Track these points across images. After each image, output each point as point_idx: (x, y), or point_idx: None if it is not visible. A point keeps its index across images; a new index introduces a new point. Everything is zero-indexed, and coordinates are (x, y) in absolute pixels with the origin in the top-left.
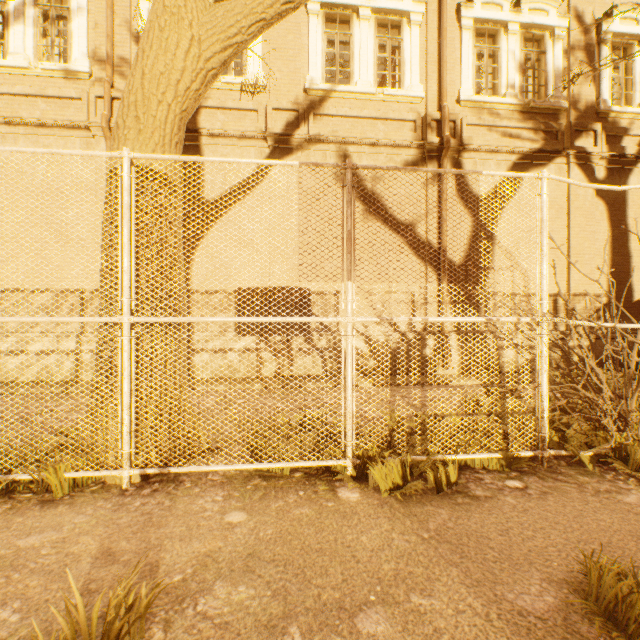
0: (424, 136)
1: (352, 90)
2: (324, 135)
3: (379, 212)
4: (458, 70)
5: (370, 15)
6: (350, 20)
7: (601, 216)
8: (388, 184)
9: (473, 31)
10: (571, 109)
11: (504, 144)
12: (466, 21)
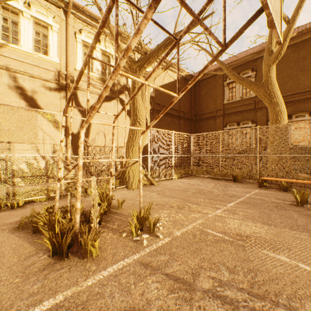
0: (59, 79)
1: (19, 48)
2: (1, 65)
3: (36, 107)
4: (76, 57)
5: (30, 18)
6: (18, 15)
7: (128, 122)
8: (41, 96)
9: (82, 44)
10: (118, 84)
11: (94, 91)
12: (79, 39)
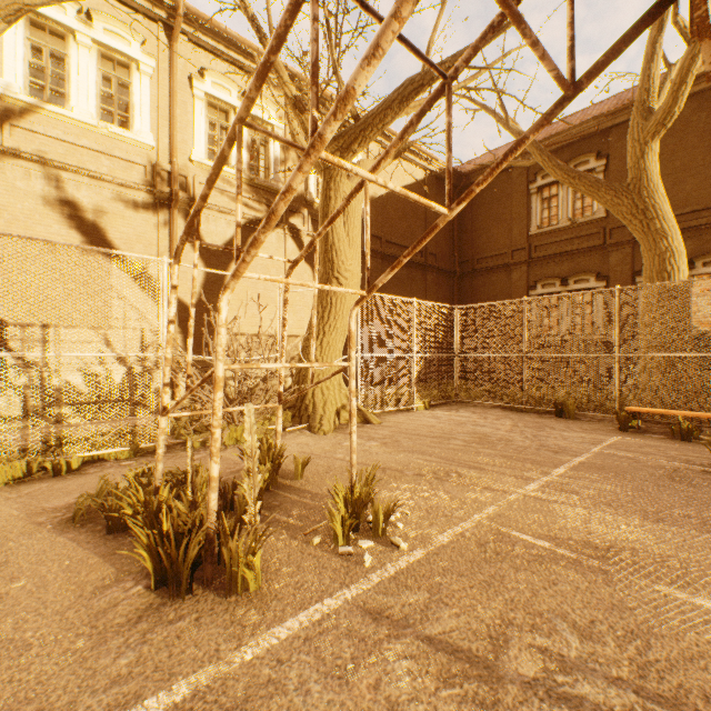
0: (156, 183)
1: (67, 114)
2: (27, 152)
3: (104, 247)
4: (192, 132)
5: (91, 45)
6: (66, 39)
7: (310, 278)
8: (115, 220)
9: (207, 102)
10: None
11: (234, 208)
12: (198, 92)
